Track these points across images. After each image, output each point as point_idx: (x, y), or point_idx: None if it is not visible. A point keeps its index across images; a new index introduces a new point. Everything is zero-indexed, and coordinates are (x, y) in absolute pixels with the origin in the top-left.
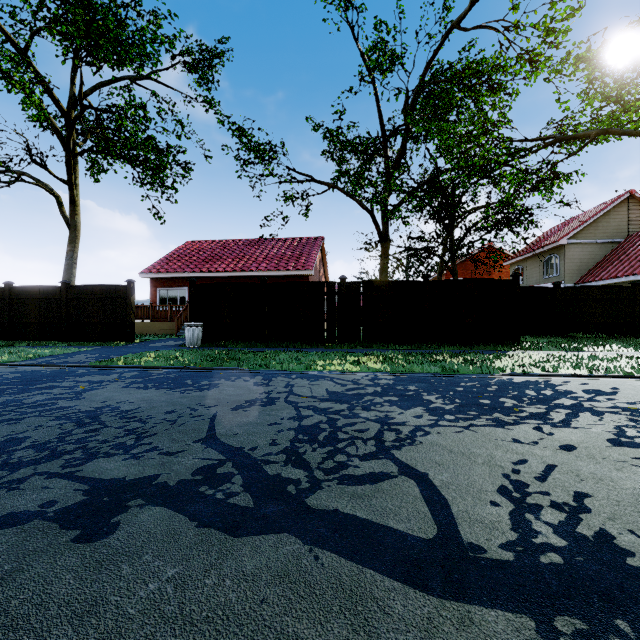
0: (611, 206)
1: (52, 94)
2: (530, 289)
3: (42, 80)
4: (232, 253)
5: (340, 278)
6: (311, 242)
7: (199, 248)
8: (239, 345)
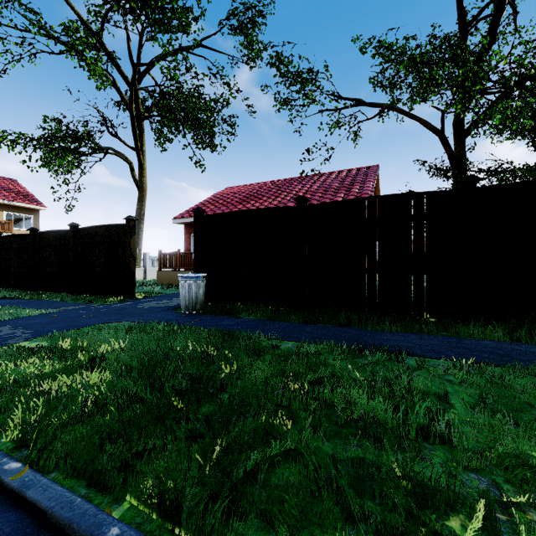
0: None
1: (122, 72)
2: None
3: (109, 56)
4: (268, 192)
5: (462, 181)
6: (363, 171)
7: (235, 191)
8: (258, 314)
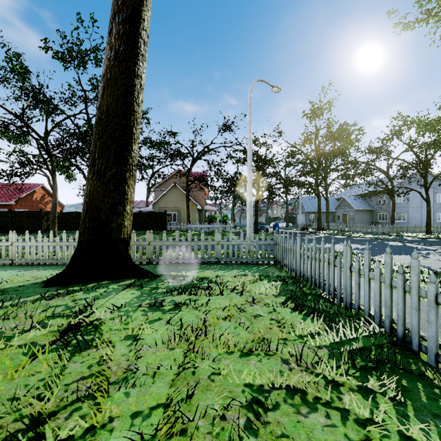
0: (171, 175)
1: None
2: (78, 213)
3: None
4: None
5: None
6: (31, 187)
7: None
8: None
